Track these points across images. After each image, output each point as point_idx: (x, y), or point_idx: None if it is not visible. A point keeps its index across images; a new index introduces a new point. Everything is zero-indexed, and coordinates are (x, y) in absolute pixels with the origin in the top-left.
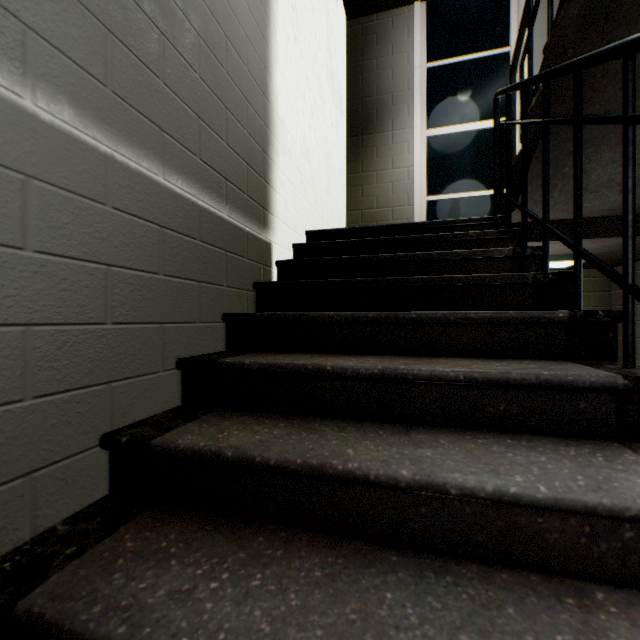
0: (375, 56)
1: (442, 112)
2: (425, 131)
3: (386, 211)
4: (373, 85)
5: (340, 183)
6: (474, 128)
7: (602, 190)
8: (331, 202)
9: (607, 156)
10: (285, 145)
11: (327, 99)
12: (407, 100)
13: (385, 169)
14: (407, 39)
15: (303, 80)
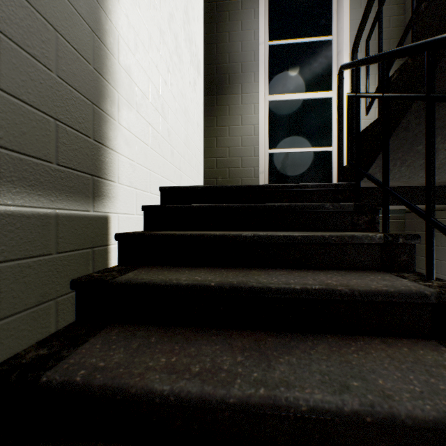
0: (227, 30)
1: (281, 82)
2: (267, 96)
3: (236, 160)
4: (226, 54)
5: (198, 134)
6: (305, 97)
7: (444, 167)
8: (189, 152)
9: None
10: (131, 97)
11: (185, 59)
12: (254, 69)
13: (236, 125)
14: (254, 19)
15: (157, 33)
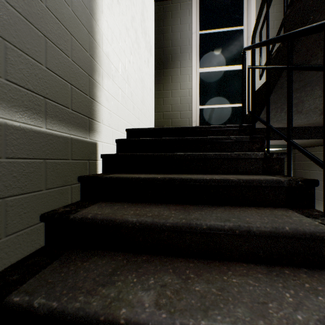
0: (170, 24)
1: (207, 59)
2: (198, 69)
3: (177, 113)
4: (169, 41)
5: (150, 96)
6: (224, 69)
7: (310, 113)
8: (144, 108)
9: (317, 93)
10: (109, 72)
11: (142, 45)
12: (188, 51)
13: (176, 89)
14: (188, 16)
15: (124, 30)
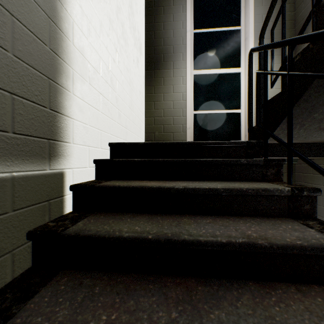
0: (162, 20)
1: (202, 60)
2: (192, 71)
3: (169, 119)
4: (161, 39)
5: (140, 100)
6: (221, 72)
7: None
8: (133, 114)
9: None
10: (84, 73)
11: (130, 42)
12: (182, 50)
13: (169, 92)
14: (182, 13)
15: (107, 21)
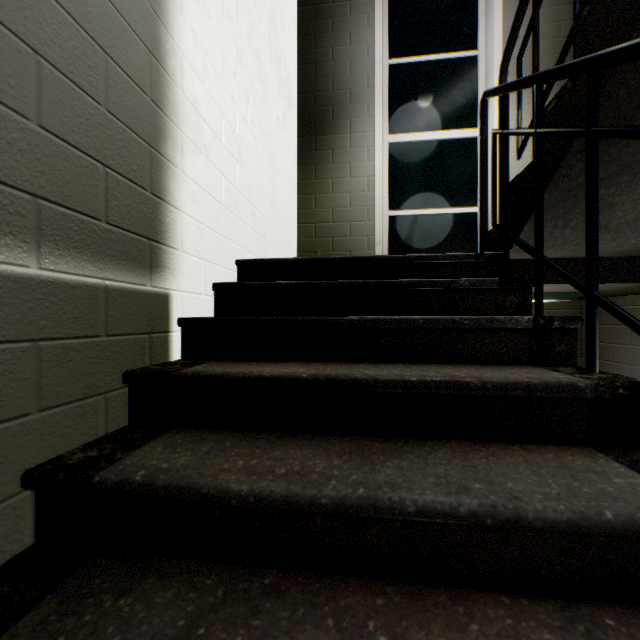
0: (331, 44)
1: (405, 116)
2: (387, 136)
3: (343, 226)
4: (328, 78)
5: (289, 191)
6: (440, 137)
7: (624, 230)
8: (277, 215)
9: None
10: (199, 139)
11: (271, 85)
12: (367, 99)
13: (342, 177)
14: (367, 28)
15: (233, 51)
